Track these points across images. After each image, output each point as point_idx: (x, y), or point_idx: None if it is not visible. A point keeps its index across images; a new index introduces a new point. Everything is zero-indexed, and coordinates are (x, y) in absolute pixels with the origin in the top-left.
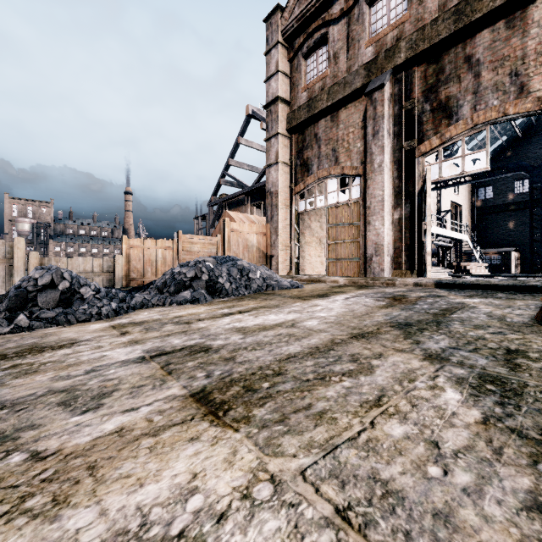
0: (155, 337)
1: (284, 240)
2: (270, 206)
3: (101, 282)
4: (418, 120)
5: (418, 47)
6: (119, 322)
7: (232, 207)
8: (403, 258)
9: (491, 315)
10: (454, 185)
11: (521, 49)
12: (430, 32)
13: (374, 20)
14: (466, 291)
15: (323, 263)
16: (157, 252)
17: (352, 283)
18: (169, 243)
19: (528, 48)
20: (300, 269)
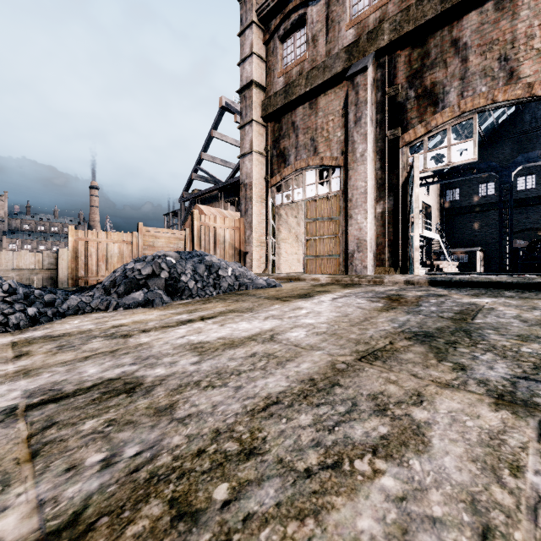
0: (63, 362)
1: (260, 236)
2: (244, 199)
3: (40, 281)
4: (402, 108)
5: (403, 29)
6: (29, 335)
7: (205, 204)
8: (386, 255)
9: (524, 320)
10: (428, 185)
11: (510, 32)
12: (415, 13)
13: (355, 1)
14: (466, 290)
15: (300, 261)
16: (113, 247)
17: (335, 281)
18: (128, 236)
19: (517, 31)
20: (276, 267)
